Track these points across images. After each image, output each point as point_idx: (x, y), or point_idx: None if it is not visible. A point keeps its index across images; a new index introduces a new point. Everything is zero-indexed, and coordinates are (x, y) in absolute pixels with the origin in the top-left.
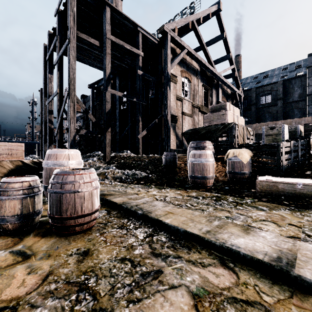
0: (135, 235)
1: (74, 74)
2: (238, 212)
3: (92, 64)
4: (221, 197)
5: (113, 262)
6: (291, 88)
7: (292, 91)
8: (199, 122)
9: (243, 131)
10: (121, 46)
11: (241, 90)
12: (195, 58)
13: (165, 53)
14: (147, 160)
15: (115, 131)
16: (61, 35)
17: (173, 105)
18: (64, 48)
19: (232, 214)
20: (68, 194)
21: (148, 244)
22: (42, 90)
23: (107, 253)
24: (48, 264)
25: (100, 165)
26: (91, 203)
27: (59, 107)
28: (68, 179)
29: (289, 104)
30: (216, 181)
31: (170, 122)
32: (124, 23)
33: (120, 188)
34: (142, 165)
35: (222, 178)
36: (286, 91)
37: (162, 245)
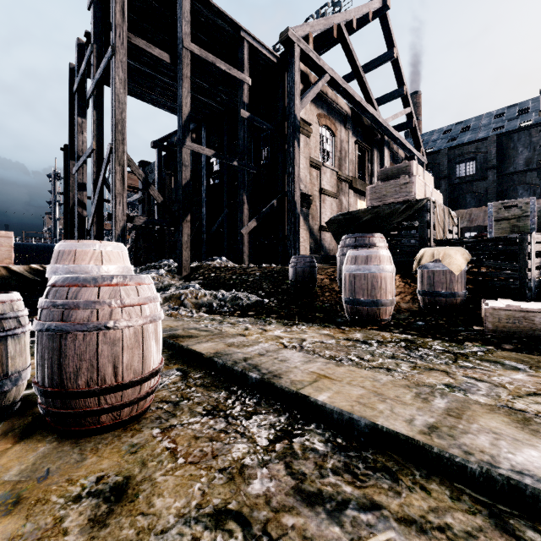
0: (247, 433)
1: (123, 113)
2: (468, 374)
3: (159, 102)
4: (415, 342)
5: (191, 526)
6: (512, 148)
7: (514, 154)
8: (349, 207)
9: (443, 216)
10: (210, 68)
11: (423, 153)
12: (344, 92)
13: (291, 81)
14: (260, 272)
15: (199, 223)
16: (99, 43)
17: (305, 176)
18: (105, 66)
19: (456, 378)
20: (81, 333)
21: (284, 462)
22: (66, 149)
23: (177, 491)
24: (4, 536)
25: (172, 283)
26: (141, 355)
27: (97, 176)
28: (82, 296)
29: (508, 176)
30: (397, 310)
31: (299, 205)
32: (215, 23)
33: (209, 325)
34: (250, 282)
35: (406, 304)
36: (503, 155)
37: (320, 466)
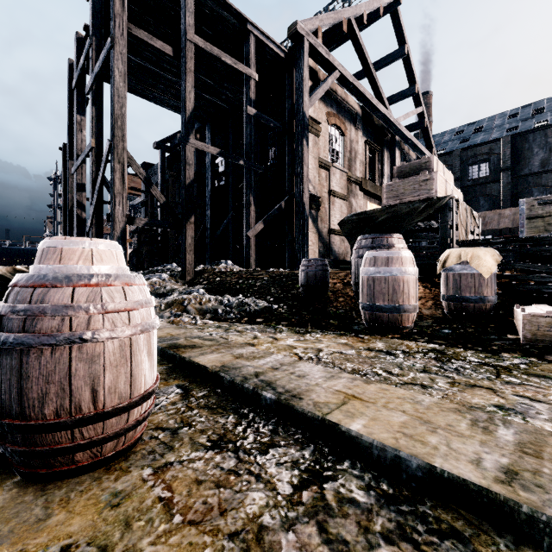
0: (263, 475)
1: (122, 108)
2: (518, 392)
3: (161, 100)
4: (445, 353)
5: None
6: (527, 149)
7: (529, 156)
8: (359, 209)
9: (466, 215)
10: (214, 64)
11: (435, 154)
12: (354, 90)
13: (300, 77)
14: (267, 277)
15: (203, 226)
16: (99, 36)
17: (314, 176)
18: (103, 58)
19: (506, 398)
20: (48, 347)
21: (316, 521)
22: (65, 148)
23: None
24: None
25: (174, 288)
26: (129, 373)
27: (96, 176)
28: (50, 299)
29: (523, 178)
30: (418, 316)
31: (308, 207)
32: (220, 16)
33: (214, 333)
34: (257, 287)
35: (428, 310)
36: (518, 156)
37: (365, 529)
